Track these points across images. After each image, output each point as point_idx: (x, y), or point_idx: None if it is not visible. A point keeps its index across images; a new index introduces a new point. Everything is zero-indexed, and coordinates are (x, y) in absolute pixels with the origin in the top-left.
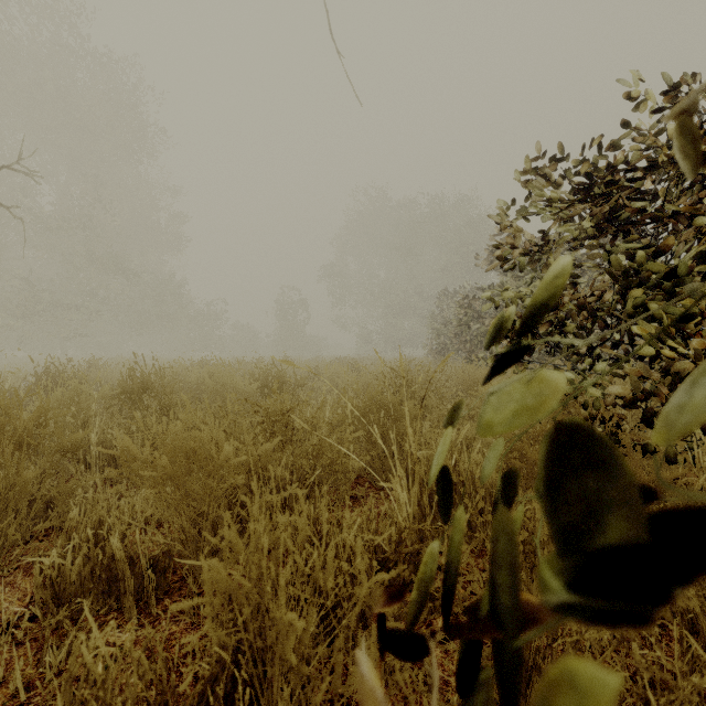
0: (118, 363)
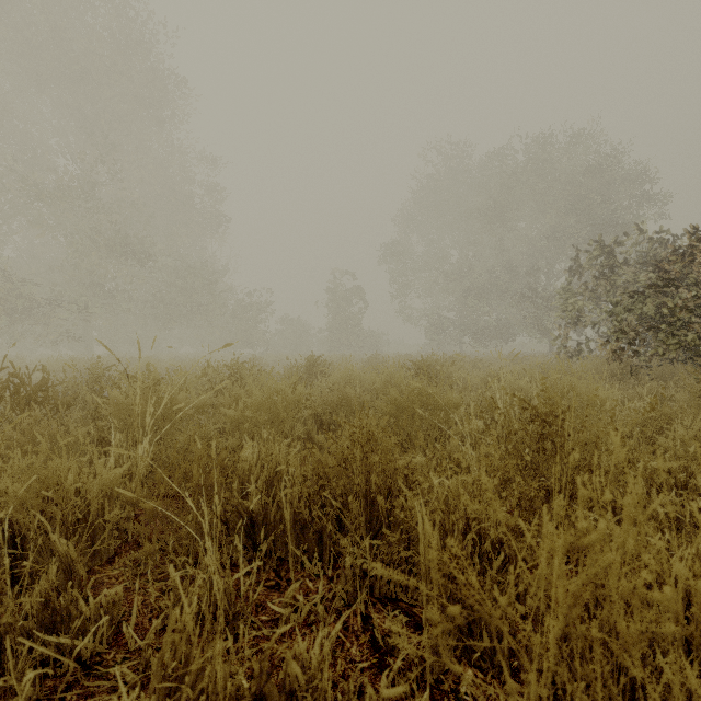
0: None
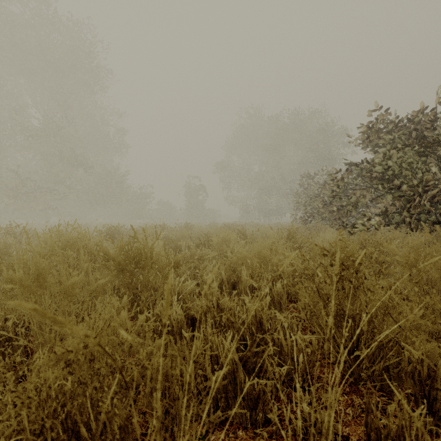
0: (34, 229)
